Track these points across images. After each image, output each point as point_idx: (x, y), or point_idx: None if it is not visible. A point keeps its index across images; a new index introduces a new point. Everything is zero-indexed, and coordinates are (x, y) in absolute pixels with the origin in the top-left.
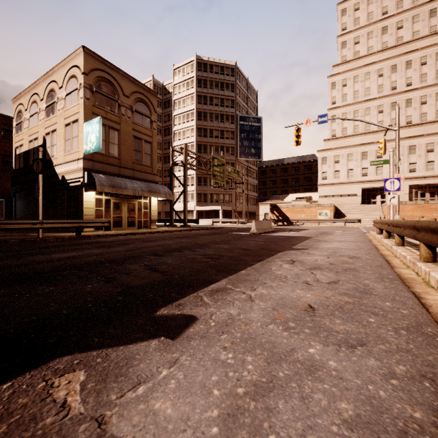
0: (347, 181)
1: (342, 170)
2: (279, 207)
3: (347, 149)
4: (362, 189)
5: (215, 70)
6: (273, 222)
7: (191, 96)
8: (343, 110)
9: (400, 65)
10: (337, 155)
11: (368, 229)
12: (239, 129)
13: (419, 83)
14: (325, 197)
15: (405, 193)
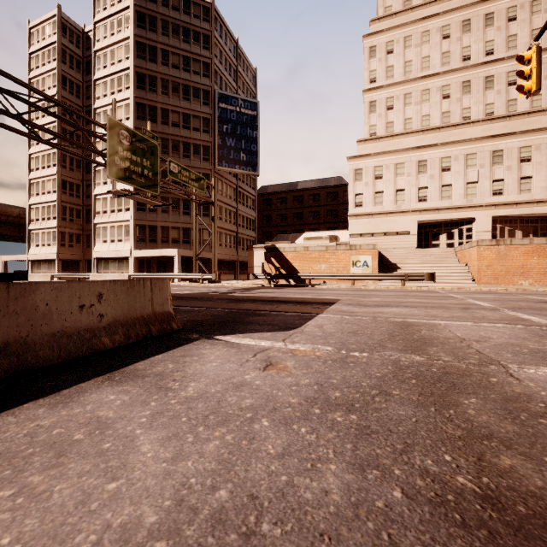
0: (395, 209)
1: (387, 190)
2: (281, 251)
3: (395, 156)
4: (417, 225)
5: (172, 2)
6: (267, 279)
7: (126, 43)
8: (387, 93)
9: (475, 20)
10: (379, 165)
11: (487, 300)
12: (218, 115)
13: (505, 50)
14: (360, 236)
15: (486, 230)
